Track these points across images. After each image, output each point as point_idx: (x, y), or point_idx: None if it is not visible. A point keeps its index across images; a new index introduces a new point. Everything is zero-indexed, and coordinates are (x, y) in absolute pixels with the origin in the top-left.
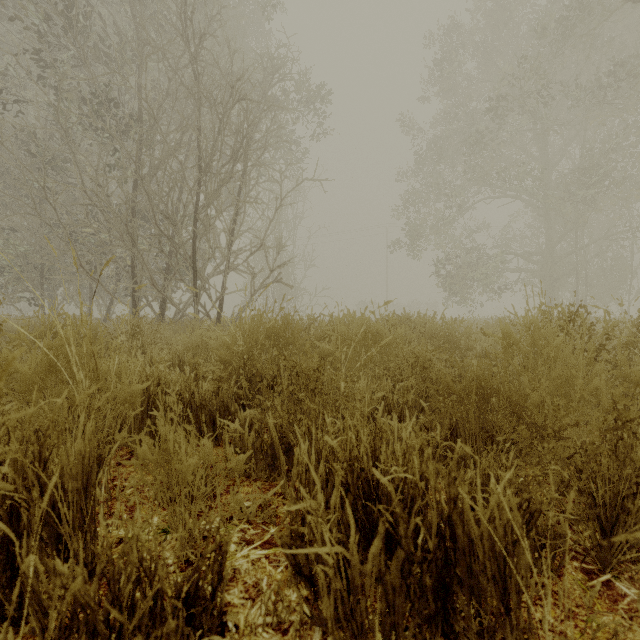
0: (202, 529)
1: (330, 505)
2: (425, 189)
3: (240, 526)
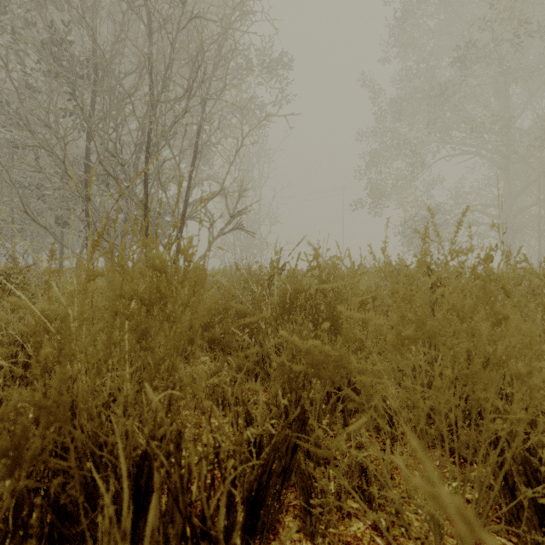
0: None
1: None
2: (383, 148)
3: None
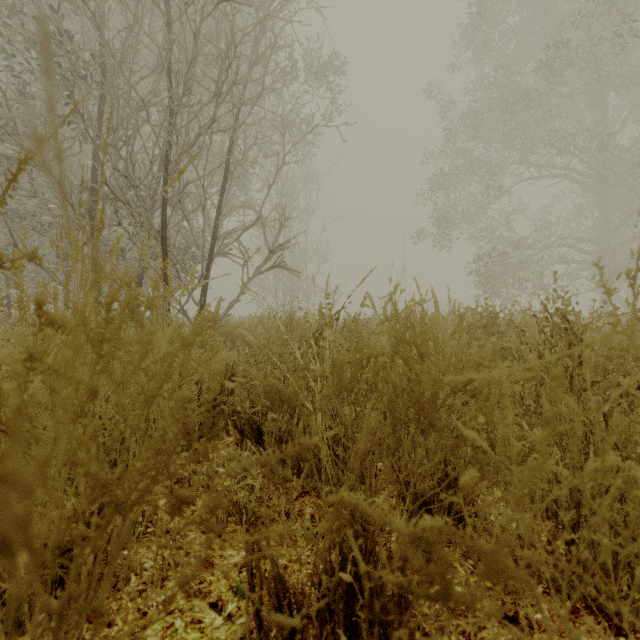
0: None
1: None
2: (454, 171)
3: None
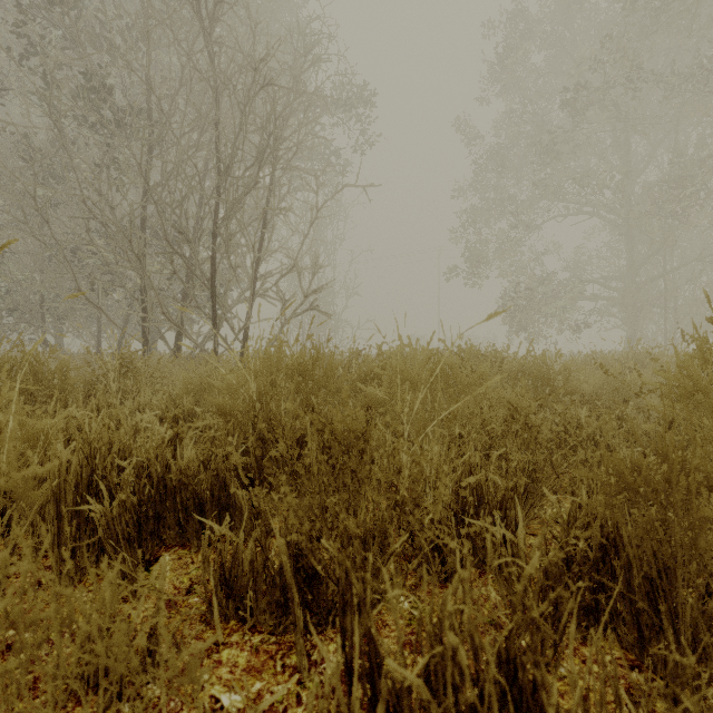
0: None
1: None
2: (485, 205)
3: None
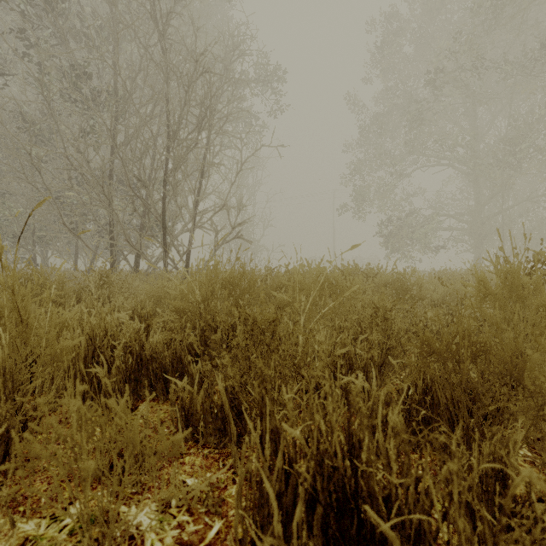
0: (122, 535)
1: (291, 529)
2: (368, 158)
3: (178, 518)
